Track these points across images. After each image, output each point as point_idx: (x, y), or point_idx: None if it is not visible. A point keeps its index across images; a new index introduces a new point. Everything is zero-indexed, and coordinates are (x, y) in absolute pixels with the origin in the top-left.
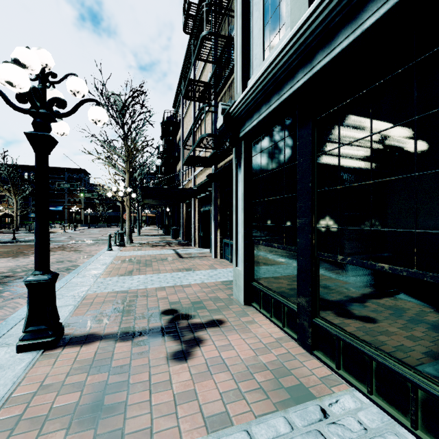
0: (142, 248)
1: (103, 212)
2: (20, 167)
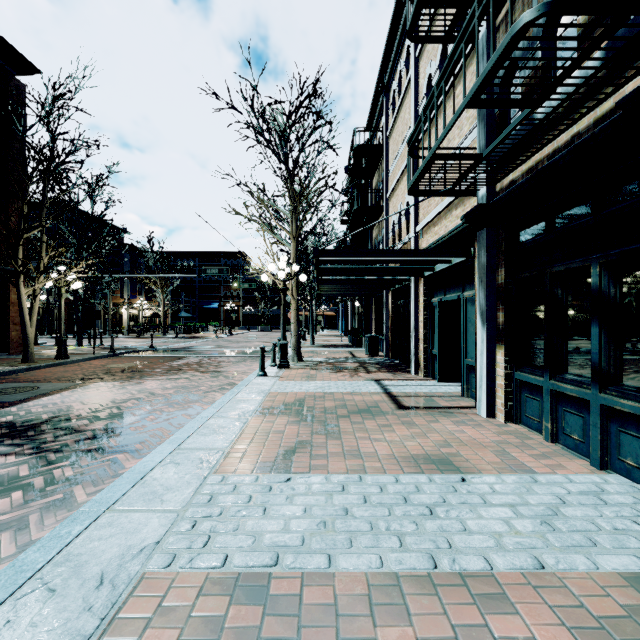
0: (317, 374)
1: (266, 311)
2: (173, 255)
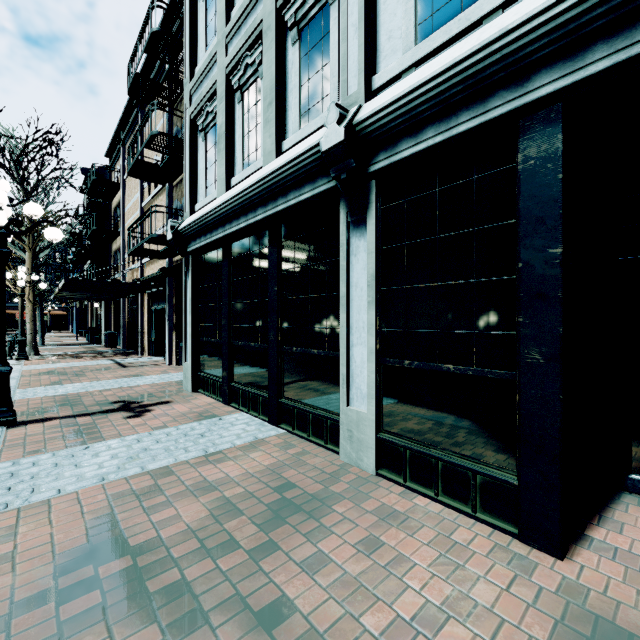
0: (60, 360)
1: None
2: None
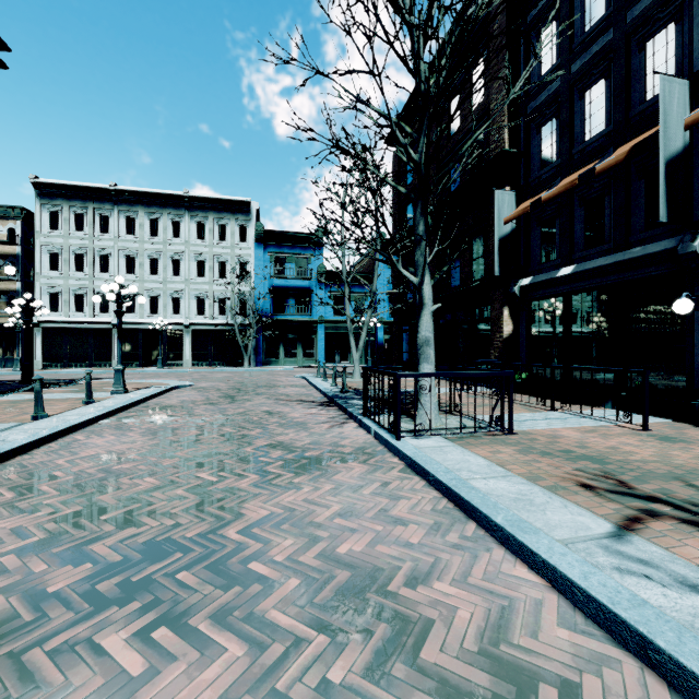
0: None
1: None
2: None
